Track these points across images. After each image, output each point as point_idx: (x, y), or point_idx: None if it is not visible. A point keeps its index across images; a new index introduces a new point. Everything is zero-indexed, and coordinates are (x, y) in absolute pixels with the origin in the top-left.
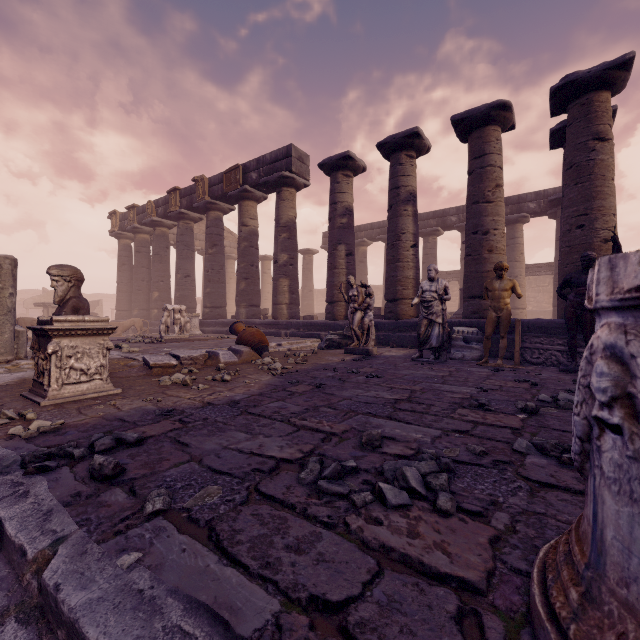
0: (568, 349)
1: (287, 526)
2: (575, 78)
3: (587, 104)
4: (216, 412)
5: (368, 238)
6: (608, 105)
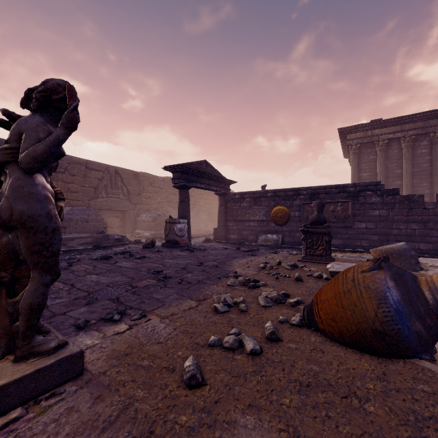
0: None
1: (208, 248)
2: None
3: None
4: (236, 255)
5: None
6: None
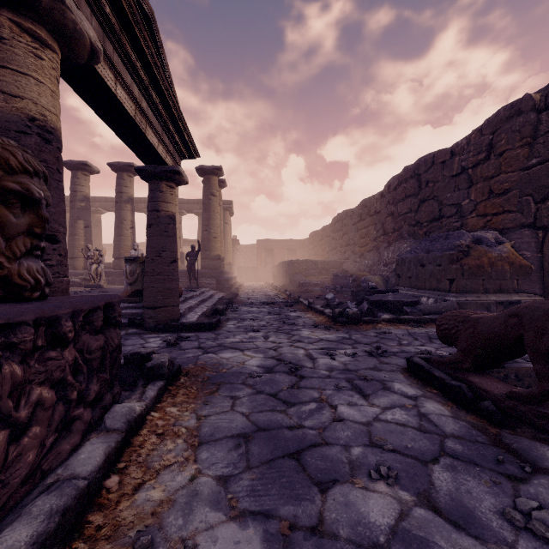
0: (189, 280)
1: None
2: (203, 168)
3: (209, 179)
4: None
5: (103, 208)
6: (216, 182)
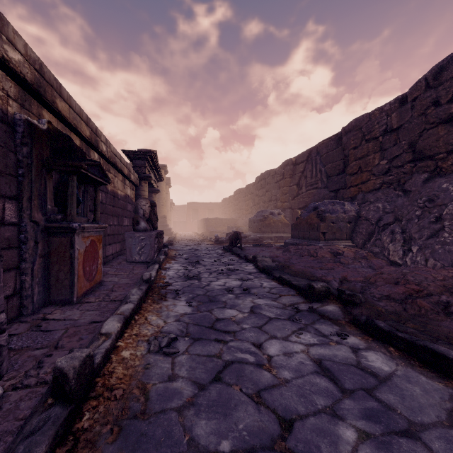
0: None
1: None
2: None
3: None
4: None
5: None
6: (163, 173)
